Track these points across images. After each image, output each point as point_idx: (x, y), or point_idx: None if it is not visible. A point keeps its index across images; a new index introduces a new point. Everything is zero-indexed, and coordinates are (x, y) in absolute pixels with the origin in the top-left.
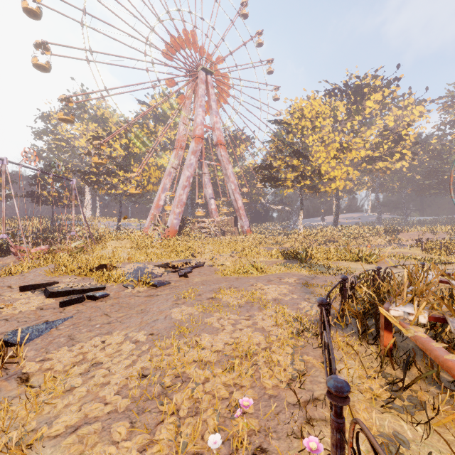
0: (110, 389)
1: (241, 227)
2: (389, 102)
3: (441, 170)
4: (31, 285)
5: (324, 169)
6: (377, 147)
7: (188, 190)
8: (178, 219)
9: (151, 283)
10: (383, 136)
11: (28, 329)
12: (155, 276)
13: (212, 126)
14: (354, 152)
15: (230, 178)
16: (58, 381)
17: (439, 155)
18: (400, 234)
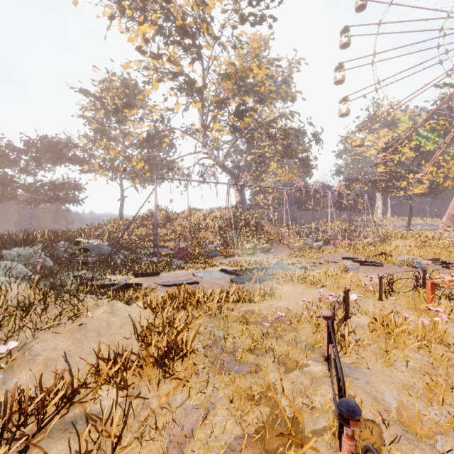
0: (375, 275)
1: None
2: None
3: None
4: (346, 257)
5: None
6: None
7: None
8: None
9: (412, 265)
10: None
11: (349, 267)
12: (420, 264)
13: None
14: None
15: None
16: (361, 274)
17: None
18: None
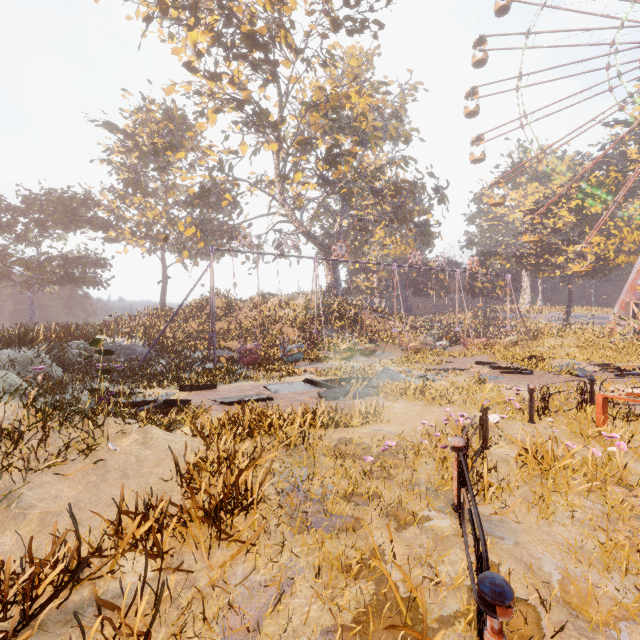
0: (522, 387)
1: None
2: None
3: None
4: (481, 362)
5: None
6: None
7: None
8: None
9: (573, 373)
10: None
11: (486, 376)
12: (584, 372)
13: None
14: None
15: None
16: (503, 385)
17: None
18: None
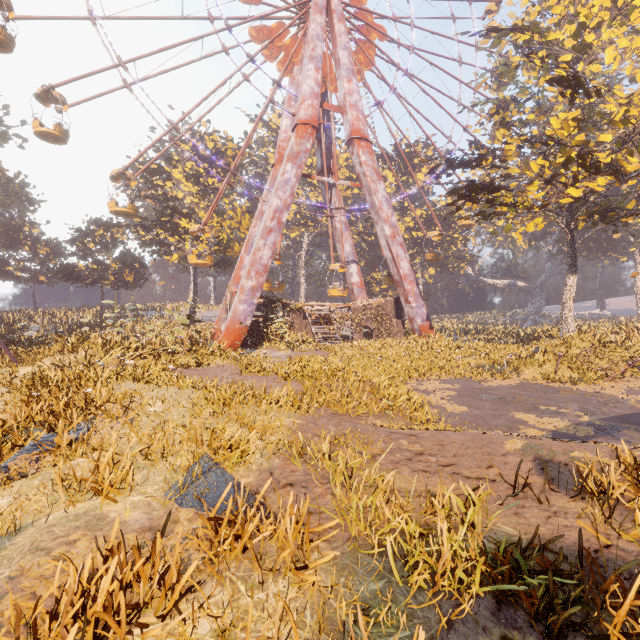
0: None
1: (408, 319)
2: None
3: None
4: None
5: None
6: None
7: (275, 239)
8: (250, 302)
9: None
10: None
11: None
12: None
13: (341, 103)
14: None
15: (381, 211)
16: None
17: None
18: None
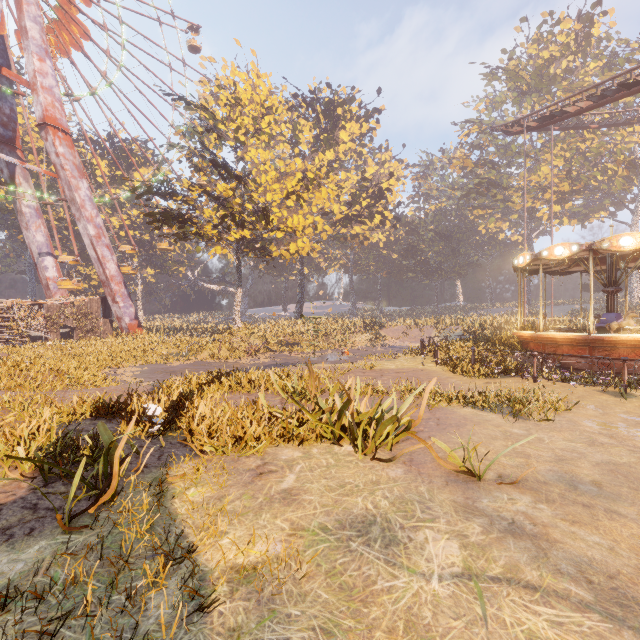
0: None
1: (116, 318)
2: (366, 152)
3: (419, 249)
4: None
5: (278, 215)
6: (355, 202)
7: None
8: None
9: None
10: (362, 186)
11: None
12: None
13: (29, 78)
14: (325, 190)
15: (84, 209)
16: None
17: (416, 230)
18: (383, 329)
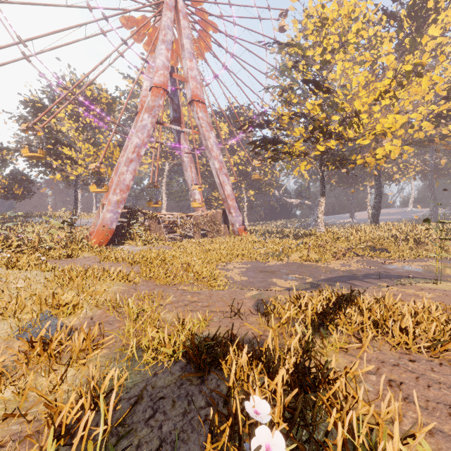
0: None
1: (231, 224)
2: None
3: None
4: None
5: (363, 122)
6: (450, 96)
7: (135, 167)
8: (116, 212)
9: None
10: None
11: None
12: None
13: (185, 75)
14: (426, 80)
15: (212, 151)
16: None
17: None
18: None
